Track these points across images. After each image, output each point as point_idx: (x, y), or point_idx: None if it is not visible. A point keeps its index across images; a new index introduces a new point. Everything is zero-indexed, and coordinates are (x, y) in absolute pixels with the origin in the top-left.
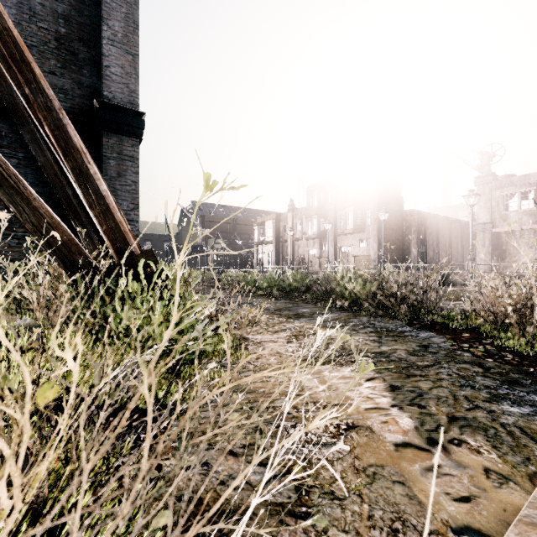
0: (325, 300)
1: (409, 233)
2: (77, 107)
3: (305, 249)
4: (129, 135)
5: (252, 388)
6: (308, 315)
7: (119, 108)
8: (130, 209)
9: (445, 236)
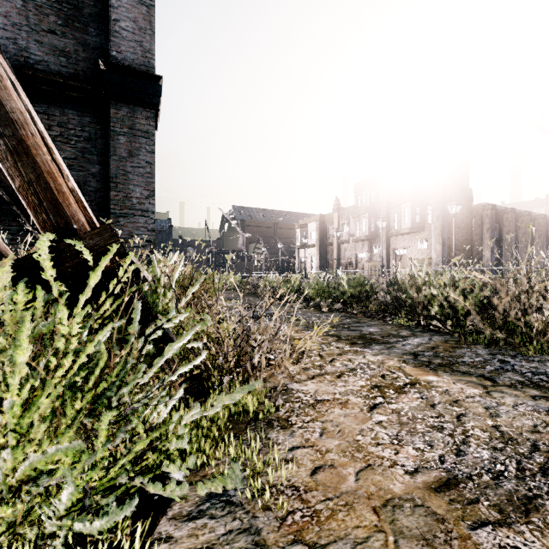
0: (396, 314)
1: (479, 232)
2: (82, 74)
3: (353, 252)
4: (143, 105)
5: None
6: (380, 338)
7: (130, 71)
8: (144, 197)
9: (527, 234)
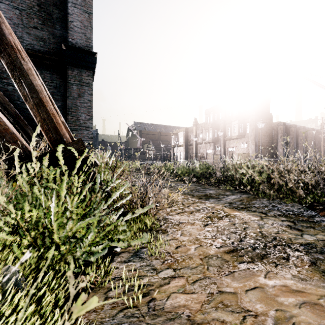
0: (225, 184)
1: (276, 138)
2: (52, 51)
3: (204, 149)
4: (86, 68)
5: (172, 309)
6: (215, 196)
7: (79, 50)
8: (87, 119)
9: (303, 139)
